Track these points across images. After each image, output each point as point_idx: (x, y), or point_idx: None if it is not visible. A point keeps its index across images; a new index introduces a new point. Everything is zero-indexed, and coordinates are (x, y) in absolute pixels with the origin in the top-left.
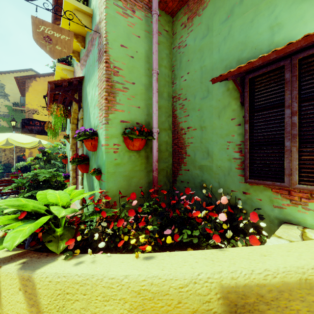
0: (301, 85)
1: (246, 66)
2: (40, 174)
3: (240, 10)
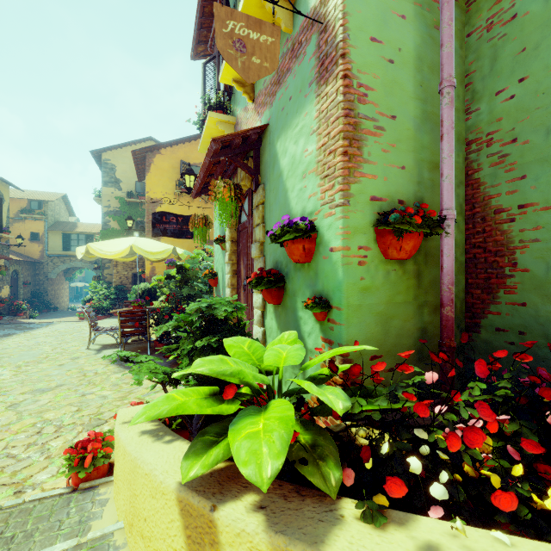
0: None
1: None
2: (218, 307)
3: None
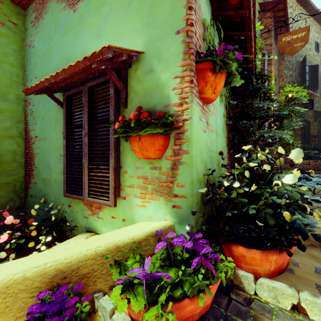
0: (91, 110)
1: (40, 84)
2: None
3: (67, 27)
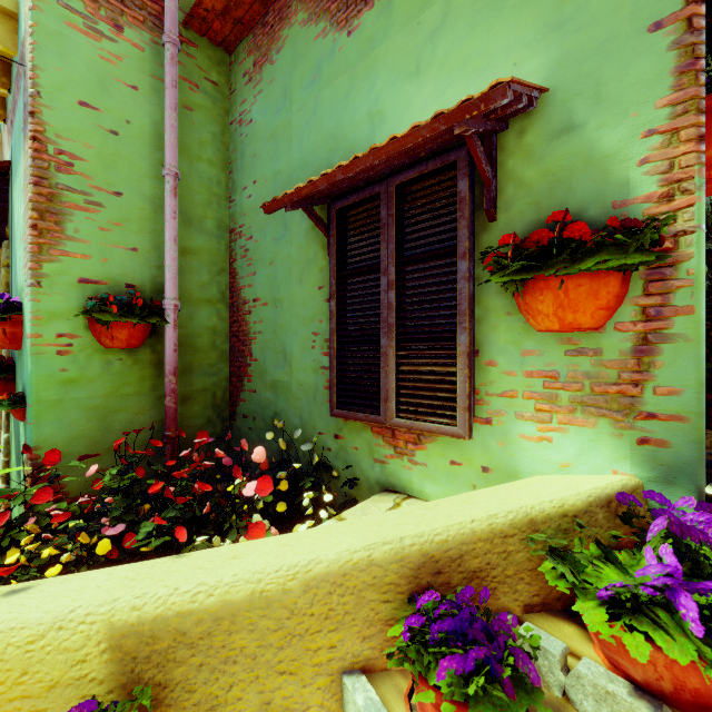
0: (401, 234)
1: (307, 188)
2: None
3: (331, 69)
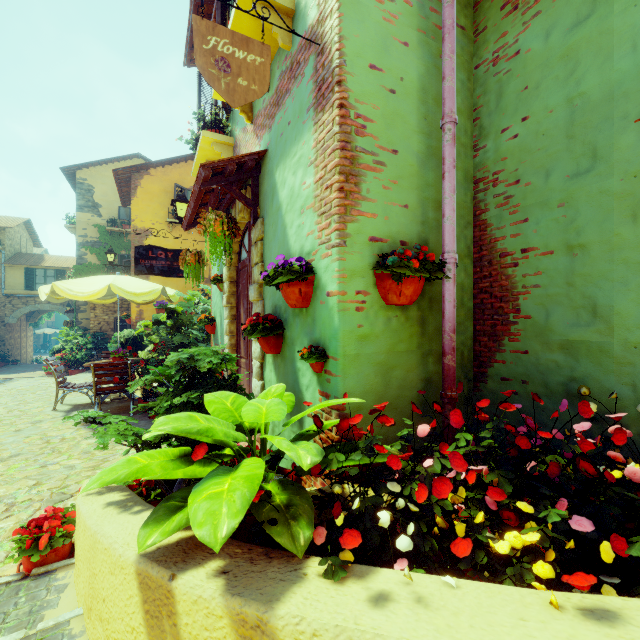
0: None
1: None
2: (201, 358)
3: None
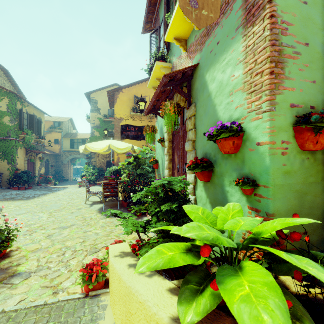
0: None
1: None
2: (174, 183)
3: None
